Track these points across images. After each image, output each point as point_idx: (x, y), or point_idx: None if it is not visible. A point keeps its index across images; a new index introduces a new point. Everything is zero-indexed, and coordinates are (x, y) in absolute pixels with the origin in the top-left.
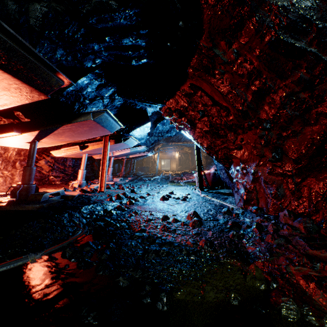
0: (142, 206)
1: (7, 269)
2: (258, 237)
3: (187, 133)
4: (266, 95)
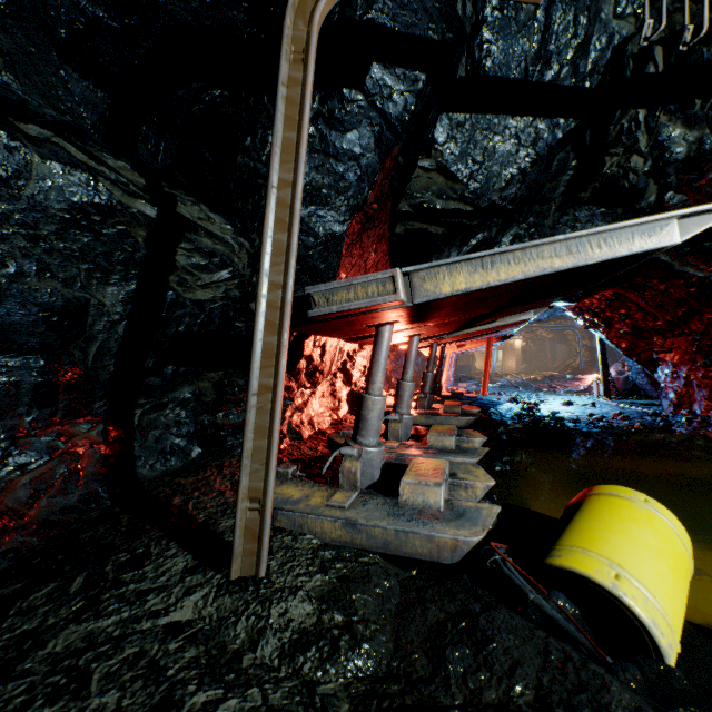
0: (552, 409)
1: (512, 428)
2: (685, 424)
3: (598, 332)
4: (694, 315)
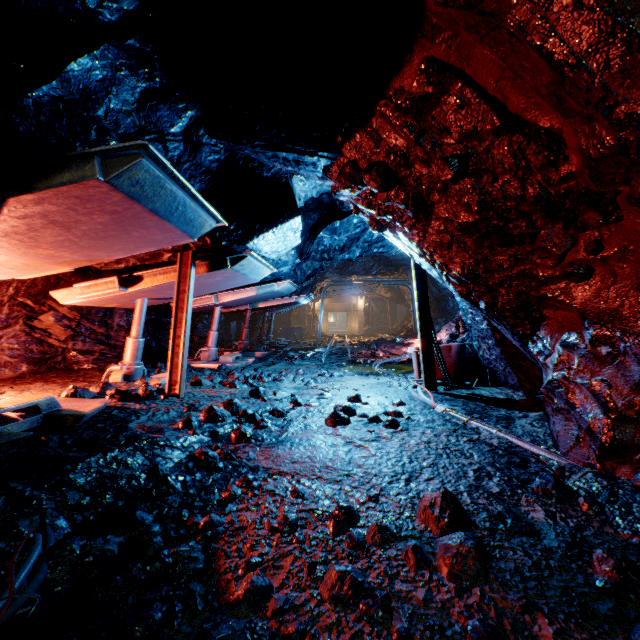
0: (273, 451)
1: None
2: None
3: (403, 237)
4: None
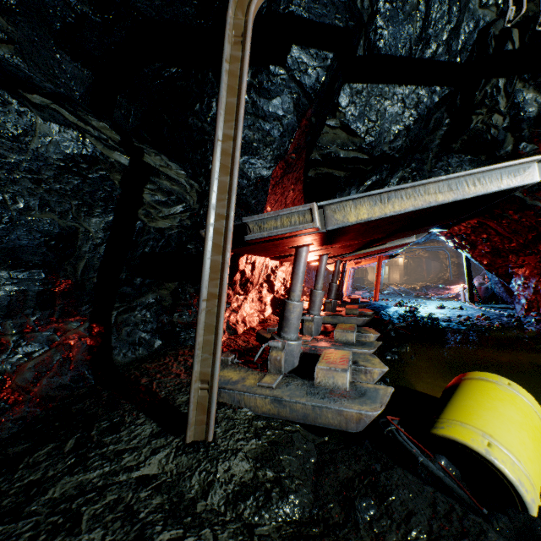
0: (429, 311)
1: (398, 326)
2: (535, 324)
3: (465, 252)
4: None
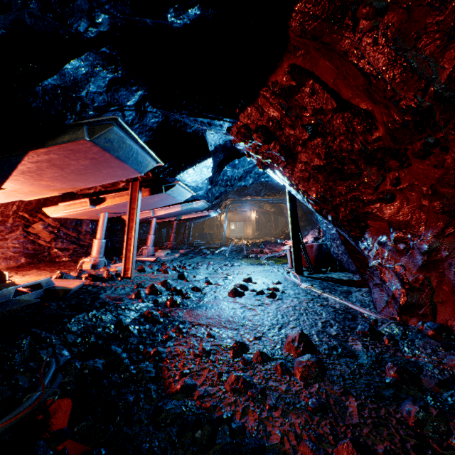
0: (194, 312)
1: None
2: None
3: (279, 174)
4: None
